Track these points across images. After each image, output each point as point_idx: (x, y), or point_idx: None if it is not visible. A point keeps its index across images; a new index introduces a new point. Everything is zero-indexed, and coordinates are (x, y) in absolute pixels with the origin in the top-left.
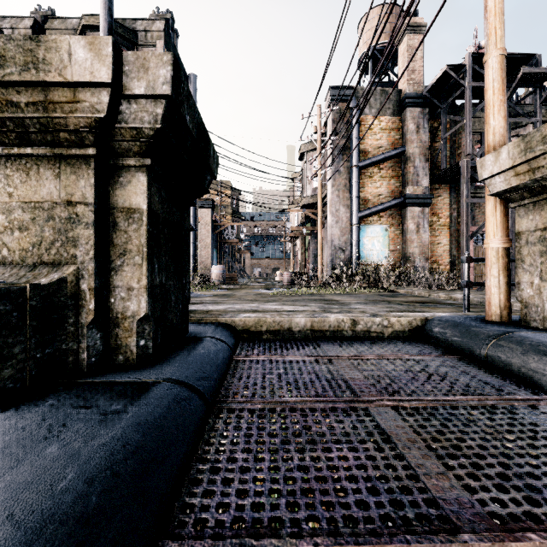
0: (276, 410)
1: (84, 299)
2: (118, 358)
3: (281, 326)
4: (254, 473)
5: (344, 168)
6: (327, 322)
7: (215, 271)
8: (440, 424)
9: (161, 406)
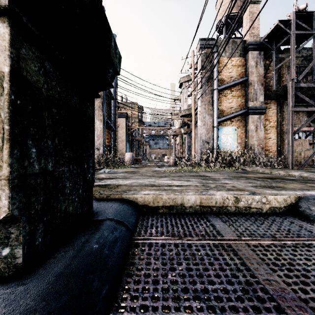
0: None
1: None
2: None
3: (175, 202)
4: None
5: (209, 91)
6: (214, 199)
7: (127, 156)
8: None
9: None
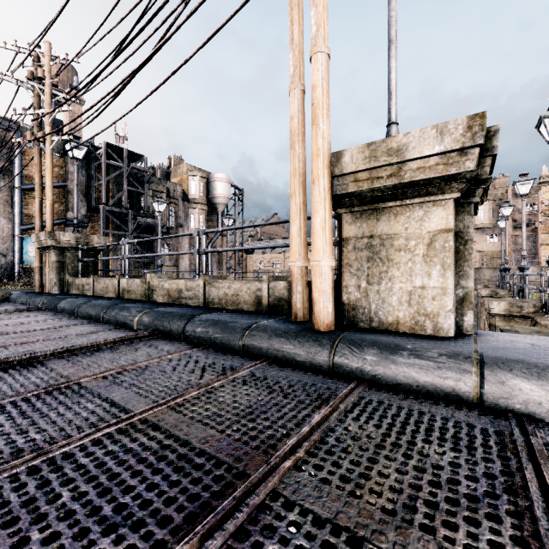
0: None
1: None
2: None
3: None
4: None
5: (6, 187)
6: None
7: None
8: None
9: None
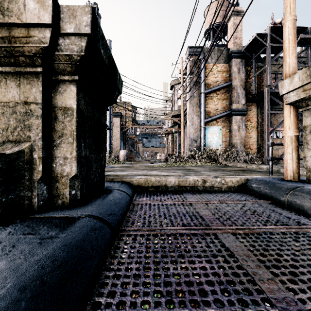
0: (158, 235)
1: (35, 164)
2: (58, 202)
3: (160, 184)
4: (143, 278)
5: (196, 94)
6: (188, 181)
7: (122, 153)
8: (264, 244)
9: (82, 233)
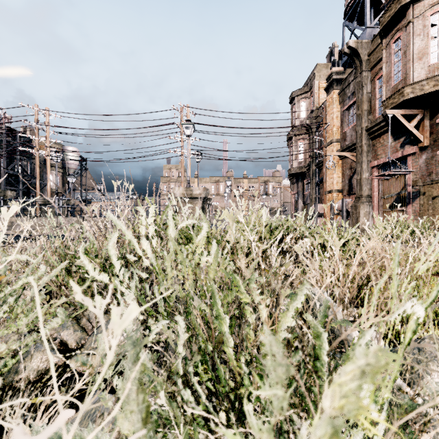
0: None
1: None
2: None
3: None
4: None
5: None
6: None
7: None
8: None
9: None
